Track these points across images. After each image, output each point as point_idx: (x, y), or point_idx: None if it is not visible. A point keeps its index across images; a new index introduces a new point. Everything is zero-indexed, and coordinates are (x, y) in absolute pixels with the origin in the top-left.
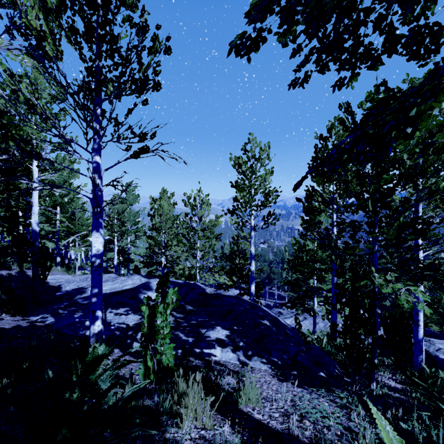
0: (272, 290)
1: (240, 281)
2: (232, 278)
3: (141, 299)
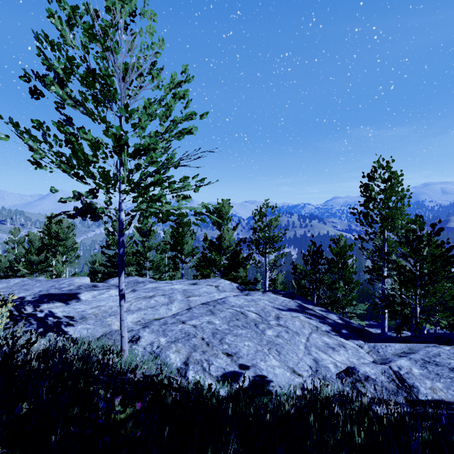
0: None
1: None
2: None
3: None
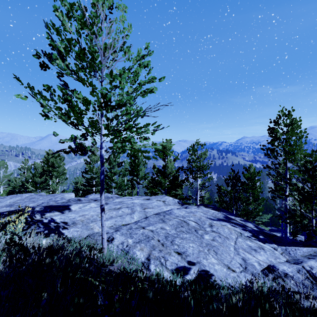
0: None
1: None
2: None
3: None
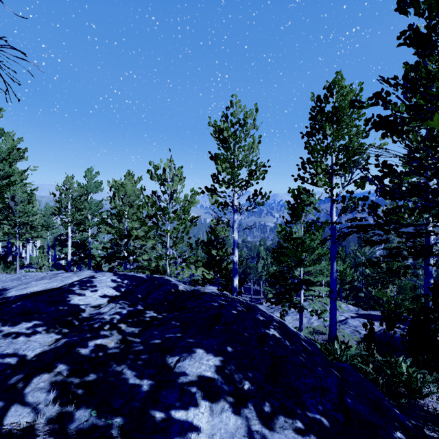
0: (247, 285)
1: (218, 275)
2: (209, 272)
3: (70, 303)
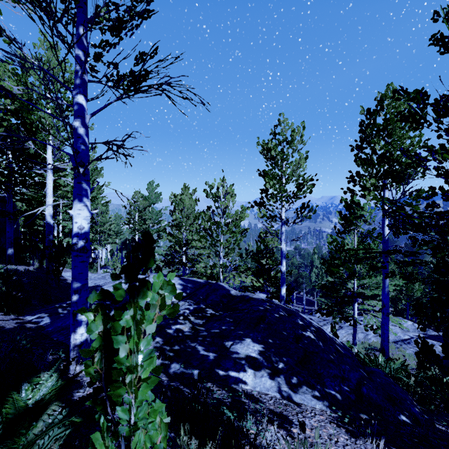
0: (299, 295)
1: (267, 283)
2: (259, 280)
3: None
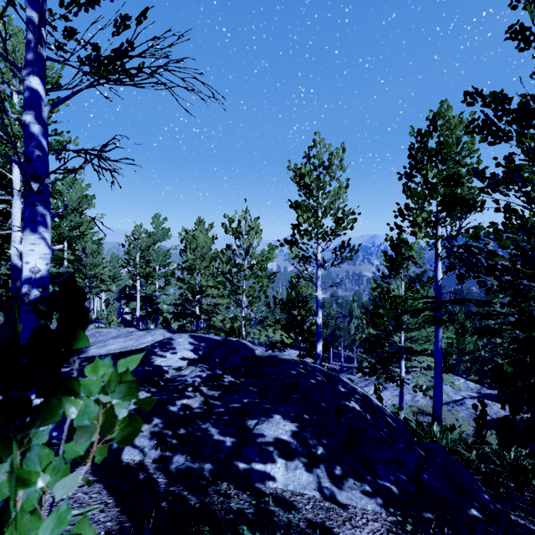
0: (336, 350)
1: (300, 338)
2: (290, 334)
3: (155, 365)
